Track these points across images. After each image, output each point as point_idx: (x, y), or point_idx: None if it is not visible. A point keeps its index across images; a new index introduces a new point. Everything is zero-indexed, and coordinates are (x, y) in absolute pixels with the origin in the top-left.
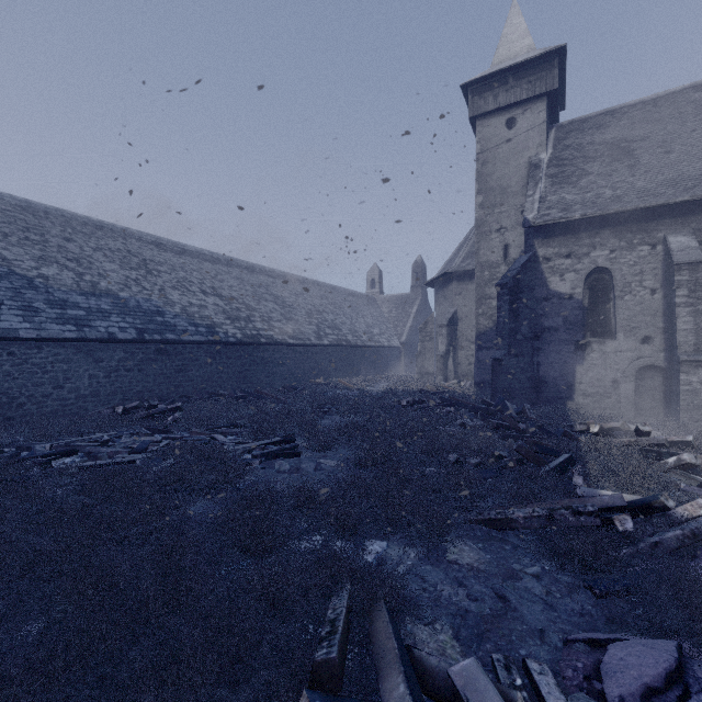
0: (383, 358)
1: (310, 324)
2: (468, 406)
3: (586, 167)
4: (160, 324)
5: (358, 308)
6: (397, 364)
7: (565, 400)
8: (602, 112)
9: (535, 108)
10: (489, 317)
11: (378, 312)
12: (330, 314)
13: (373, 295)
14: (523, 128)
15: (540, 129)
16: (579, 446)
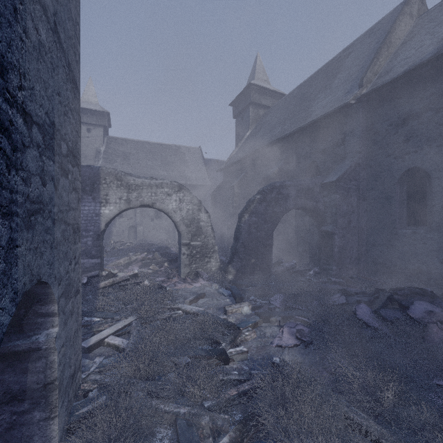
0: None
1: None
2: None
3: (116, 159)
4: None
5: None
6: None
7: (108, 238)
8: (123, 138)
9: (99, 129)
10: None
11: None
12: None
13: None
14: (94, 135)
15: (101, 138)
16: (107, 245)
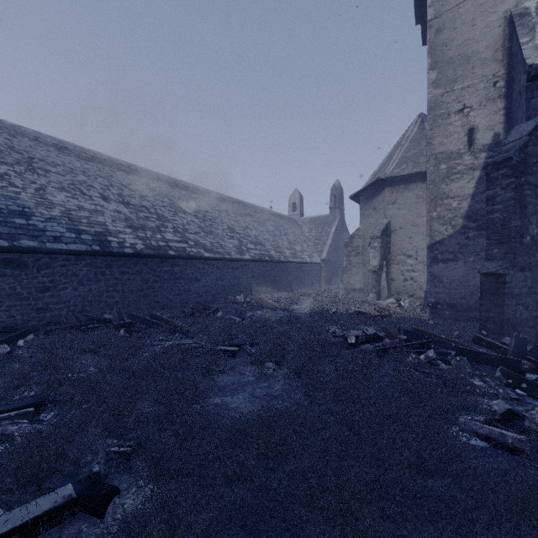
0: (305, 273)
1: (232, 238)
2: (449, 345)
3: None
4: (18, 227)
5: (280, 227)
6: (318, 280)
7: None
8: None
9: None
10: (447, 221)
11: (300, 231)
12: (253, 230)
13: (294, 217)
14: None
15: None
16: None
